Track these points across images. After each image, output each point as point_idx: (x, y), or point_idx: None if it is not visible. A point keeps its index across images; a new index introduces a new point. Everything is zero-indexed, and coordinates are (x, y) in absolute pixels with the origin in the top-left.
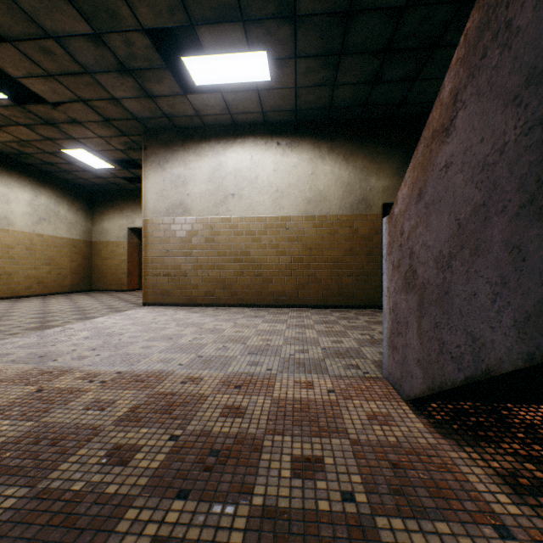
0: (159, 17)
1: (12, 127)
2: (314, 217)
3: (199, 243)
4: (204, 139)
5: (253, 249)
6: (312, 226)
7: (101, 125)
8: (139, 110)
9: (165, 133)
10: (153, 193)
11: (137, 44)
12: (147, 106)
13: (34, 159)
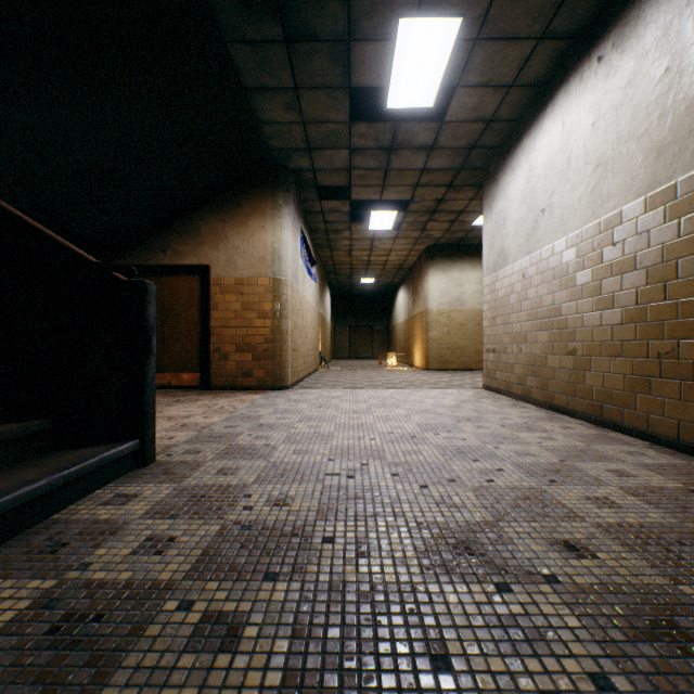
0: (338, 108)
1: (427, 226)
2: (671, 189)
3: (514, 302)
4: (517, 142)
5: (563, 301)
6: (667, 218)
7: (454, 192)
8: (448, 163)
9: (492, 163)
10: (486, 247)
11: (364, 132)
12: (444, 155)
13: (472, 239)
